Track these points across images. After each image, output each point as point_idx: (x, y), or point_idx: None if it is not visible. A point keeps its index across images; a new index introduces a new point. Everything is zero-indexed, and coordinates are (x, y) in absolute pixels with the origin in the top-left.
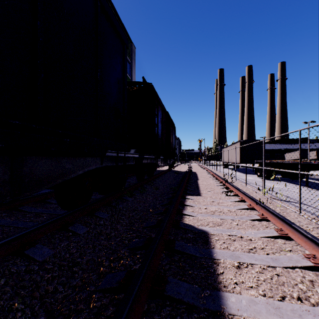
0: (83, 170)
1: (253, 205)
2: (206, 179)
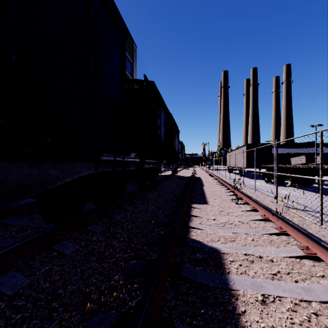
0: (73, 177)
1: (268, 216)
2: (212, 185)
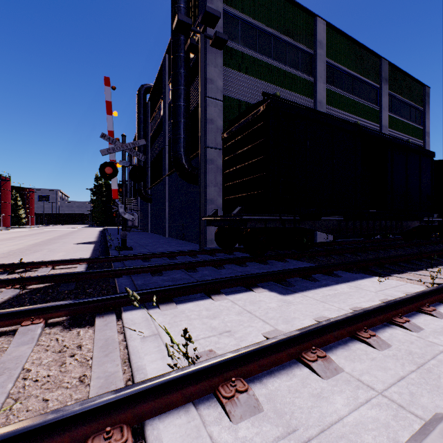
0: (413, 226)
1: None
2: None
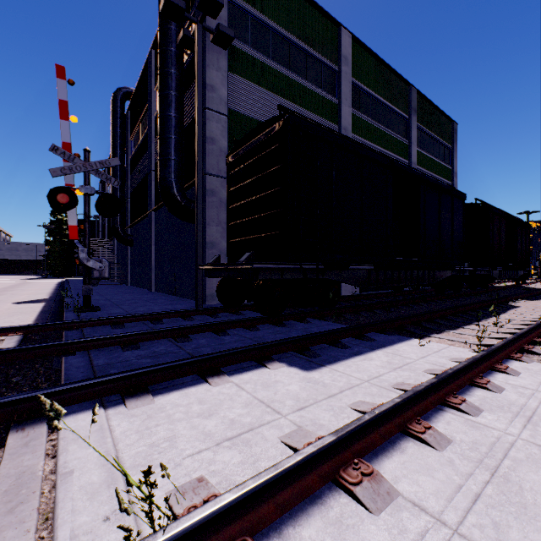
0: (445, 276)
1: None
2: None
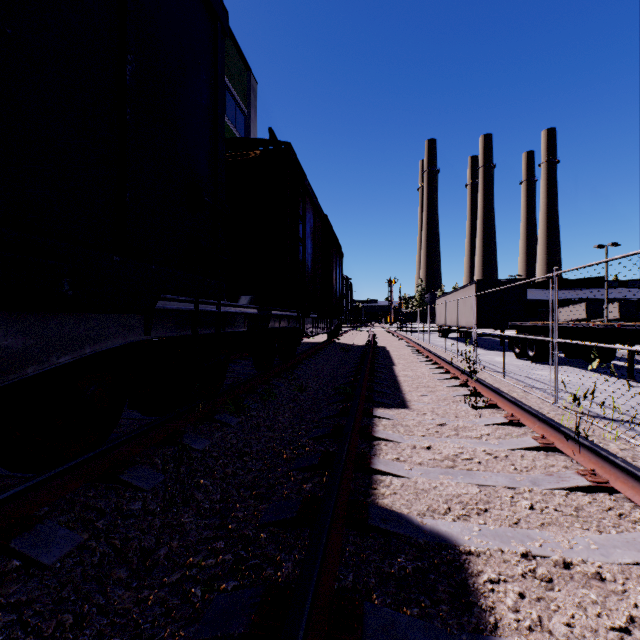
0: (79, 353)
1: (550, 438)
2: (411, 363)
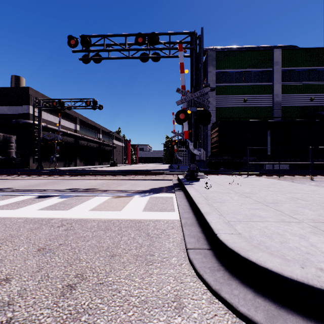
0: (319, 161)
1: None
2: None
